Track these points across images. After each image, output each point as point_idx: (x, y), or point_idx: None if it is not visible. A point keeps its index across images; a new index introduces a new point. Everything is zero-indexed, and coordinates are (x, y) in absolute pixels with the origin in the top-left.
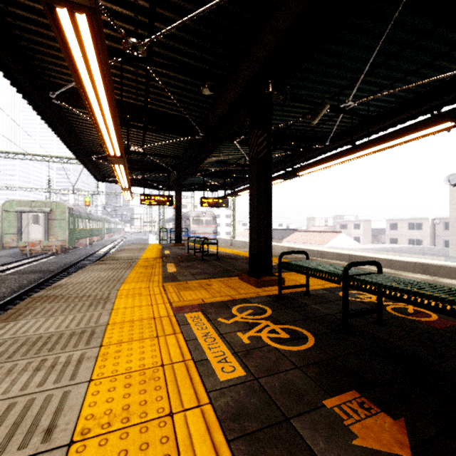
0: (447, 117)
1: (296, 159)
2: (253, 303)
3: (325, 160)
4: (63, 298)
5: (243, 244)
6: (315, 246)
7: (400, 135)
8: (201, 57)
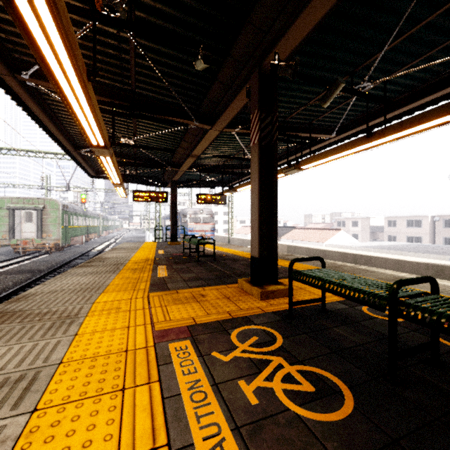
0: None
1: (298, 153)
2: (257, 325)
3: (334, 151)
4: (21, 315)
5: (241, 242)
6: (314, 243)
7: (429, 118)
8: (194, 24)
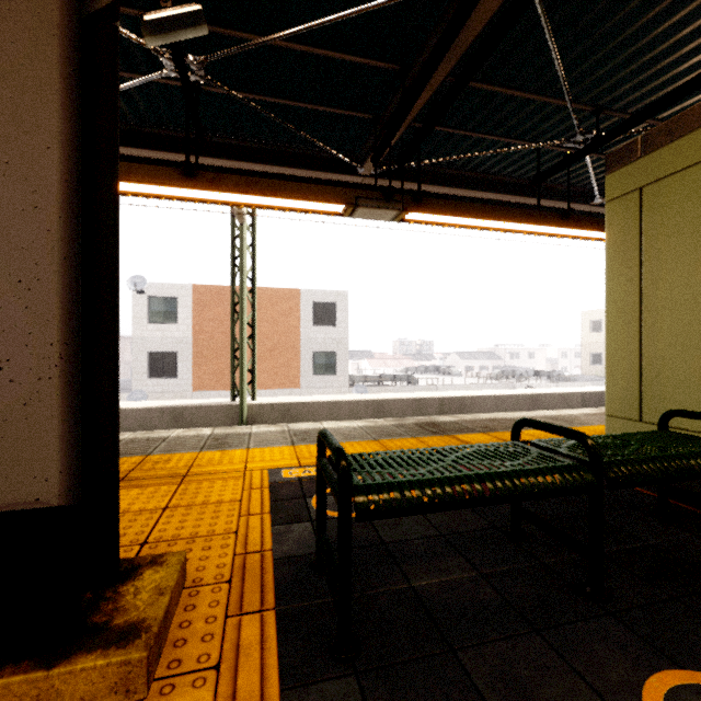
0: (348, 199)
1: None
2: None
3: None
4: None
5: None
6: None
7: (286, 194)
8: None
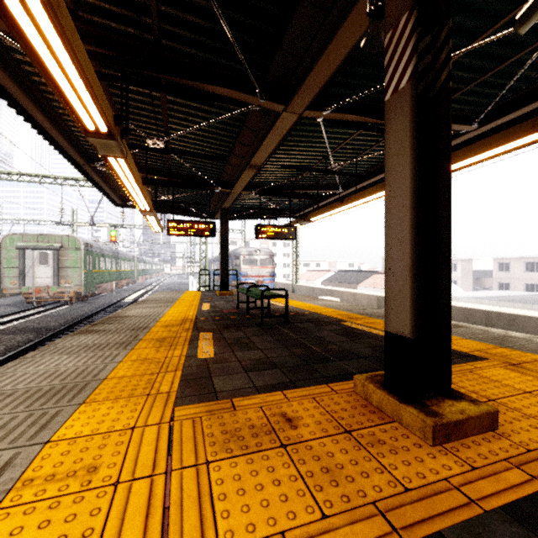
0: None
1: None
2: None
3: (503, 138)
4: None
5: (310, 291)
6: None
7: None
8: None
